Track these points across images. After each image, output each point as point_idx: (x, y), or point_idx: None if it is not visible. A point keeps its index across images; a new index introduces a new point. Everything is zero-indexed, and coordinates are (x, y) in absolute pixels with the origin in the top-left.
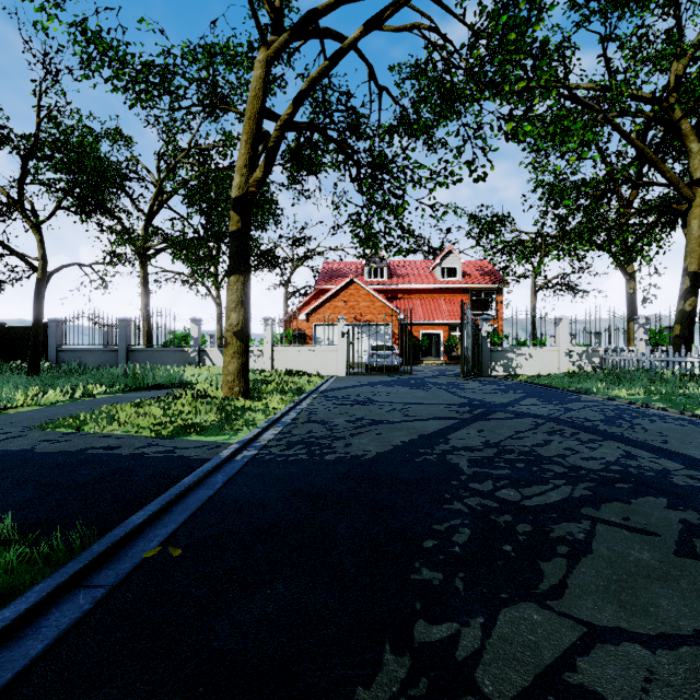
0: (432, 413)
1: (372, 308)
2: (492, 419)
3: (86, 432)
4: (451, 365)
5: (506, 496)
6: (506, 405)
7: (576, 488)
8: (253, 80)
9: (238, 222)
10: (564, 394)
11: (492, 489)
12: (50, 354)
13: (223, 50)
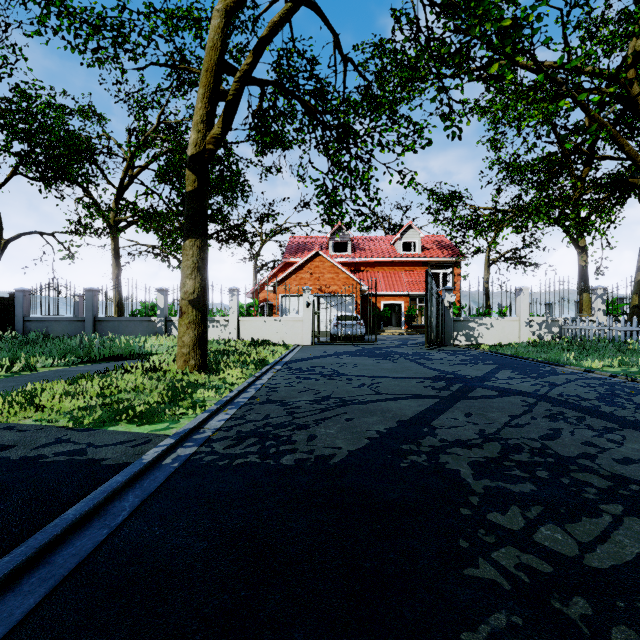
0: (406, 390)
1: (336, 280)
2: (475, 398)
3: None
4: (411, 335)
5: (554, 543)
6: (483, 379)
7: None
8: (210, 30)
9: (195, 182)
10: (536, 365)
11: (526, 526)
12: (17, 324)
13: (186, 14)
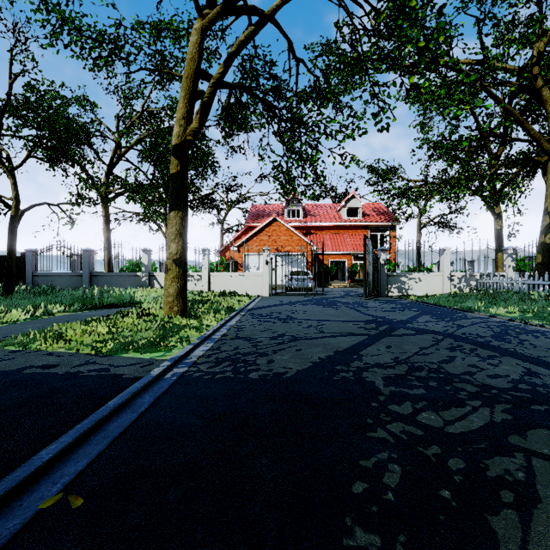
0: (344, 330)
1: (290, 241)
2: (397, 335)
3: (32, 350)
4: (354, 287)
5: (428, 420)
6: (406, 322)
7: (495, 411)
8: (190, 45)
9: (177, 166)
10: (452, 312)
11: (412, 412)
12: (27, 279)
13: (167, 26)
